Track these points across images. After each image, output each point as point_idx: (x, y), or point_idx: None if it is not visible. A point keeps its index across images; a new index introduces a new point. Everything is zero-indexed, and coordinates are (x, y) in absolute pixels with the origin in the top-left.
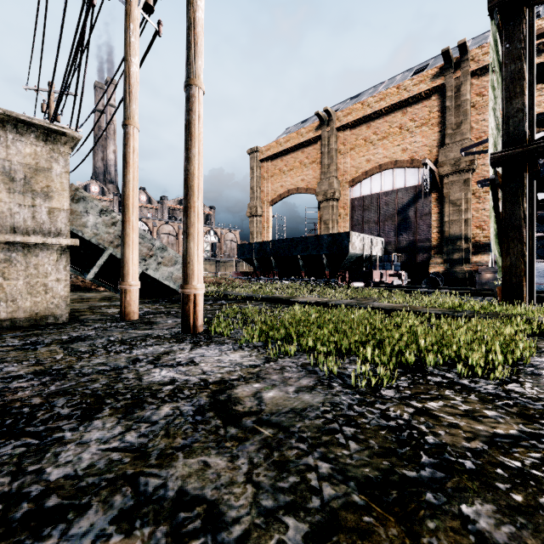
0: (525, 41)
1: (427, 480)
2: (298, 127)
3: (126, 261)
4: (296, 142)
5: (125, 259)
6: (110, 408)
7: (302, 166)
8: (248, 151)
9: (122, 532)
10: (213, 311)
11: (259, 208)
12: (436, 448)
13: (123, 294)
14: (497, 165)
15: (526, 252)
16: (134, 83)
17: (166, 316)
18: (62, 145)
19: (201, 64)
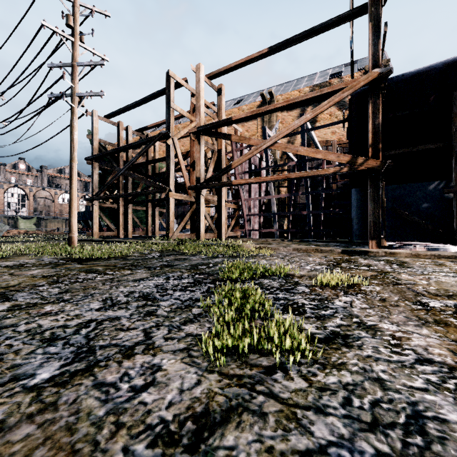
0: (94, 170)
1: None
2: None
3: None
4: None
5: None
6: None
7: None
8: None
9: None
10: None
11: None
12: None
13: None
14: (87, 201)
15: (94, 223)
16: None
17: None
18: None
19: None
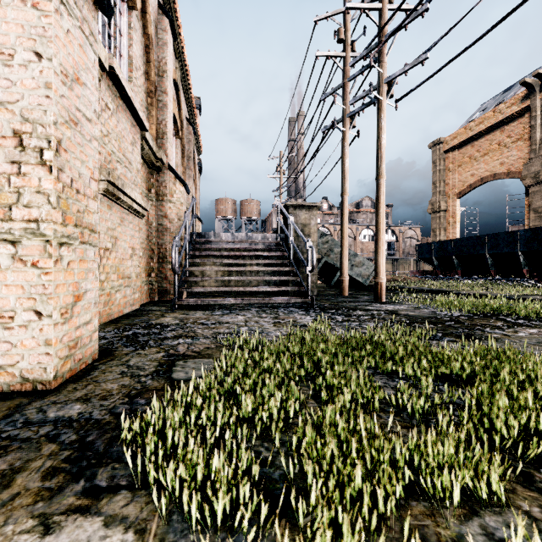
0: None
1: (448, 323)
2: (498, 99)
3: (342, 265)
4: (491, 122)
5: (342, 264)
6: (359, 310)
7: (500, 147)
8: (429, 145)
9: (373, 318)
10: (390, 295)
11: (443, 203)
12: (460, 322)
13: (341, 282)
14: None
15: None
16: (346, 173)
17: (362, 296)
18: (314, 211)
19: (384, 166)
